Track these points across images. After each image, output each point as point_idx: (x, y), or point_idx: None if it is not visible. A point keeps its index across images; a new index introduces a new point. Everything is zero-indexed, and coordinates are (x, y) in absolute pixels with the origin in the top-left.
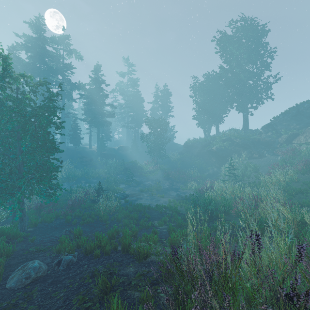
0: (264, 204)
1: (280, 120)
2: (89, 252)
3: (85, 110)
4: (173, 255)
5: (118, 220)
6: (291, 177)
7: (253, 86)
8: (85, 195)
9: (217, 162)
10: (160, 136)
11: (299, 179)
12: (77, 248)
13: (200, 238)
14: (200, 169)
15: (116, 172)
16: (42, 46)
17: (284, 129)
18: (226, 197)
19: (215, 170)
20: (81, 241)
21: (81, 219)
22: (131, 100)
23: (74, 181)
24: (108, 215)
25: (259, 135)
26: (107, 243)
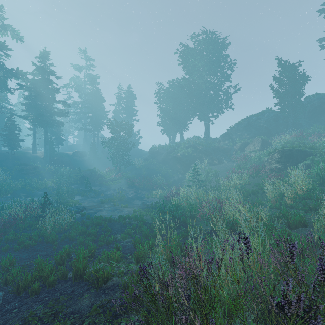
0: (228, 205)
1: (235, 130)
2: (23, 288)
3: (26, 105)
4: (142, 275)
5: (71, 239)
6: (245, 180)
7: (213, 97)
8: (25, 211)
9: (182, 168)
10: (124, 141)
11: (251, 182)
12: (4, 286)
13: (170, 247)
14: (165, 176)
15: (70, 182)
16: None
17: (238, 138)
18: (191, 202)
19: (180, 176)
20: (11, 275)
21: (16, 244)
22: (90, 99)
23: (9, 195)
24: (58, 234)
25: (219, 143)
26: (52, 271)
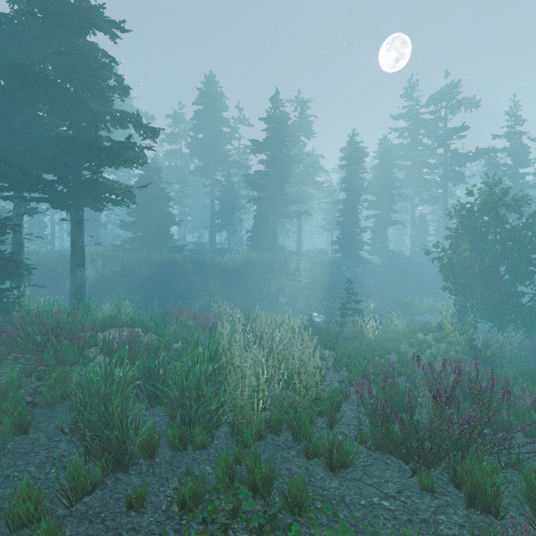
0: None
1: None
2: None
3: None
4: None
5: None
6: None
7: None
8: None
9: None
10: None
11: None
12: None
13: None
14: None
15: None
16: (418, 119)
17: None
18: None
19: None
20: None
21: None
22: None
23: None
24: None
25: None
26: None
